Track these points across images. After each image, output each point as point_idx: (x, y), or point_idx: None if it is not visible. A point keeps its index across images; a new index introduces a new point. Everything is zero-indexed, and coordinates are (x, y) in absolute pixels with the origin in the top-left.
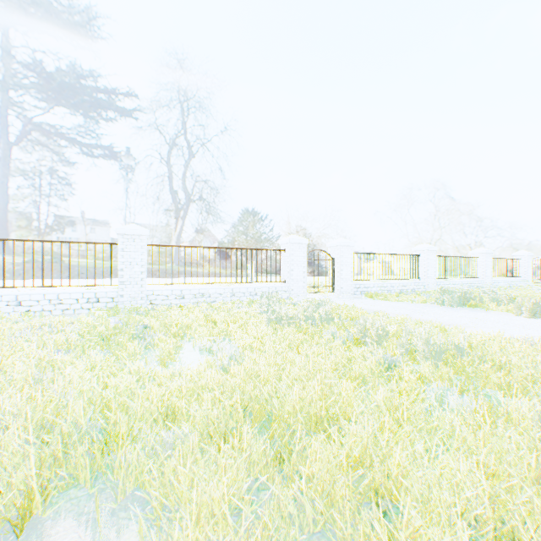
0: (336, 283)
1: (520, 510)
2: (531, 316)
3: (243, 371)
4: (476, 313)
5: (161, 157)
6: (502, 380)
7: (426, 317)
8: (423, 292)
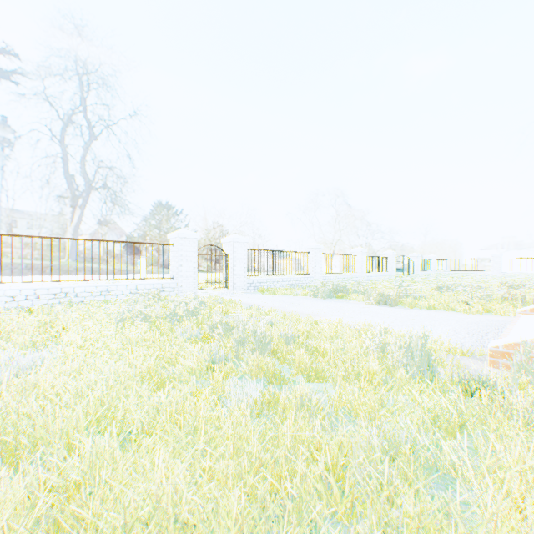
0: (230, 279)
1: (208, 514)
2: (376, 304)
3: (19, 388)
4: (337, 303)
5: (45, 133)
6: (308, 365)
7: (296, 309)
8: (310, 286)
